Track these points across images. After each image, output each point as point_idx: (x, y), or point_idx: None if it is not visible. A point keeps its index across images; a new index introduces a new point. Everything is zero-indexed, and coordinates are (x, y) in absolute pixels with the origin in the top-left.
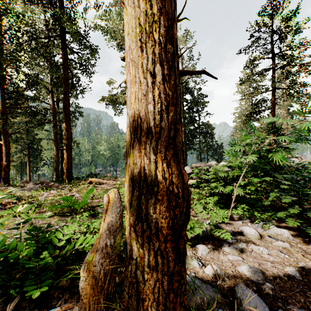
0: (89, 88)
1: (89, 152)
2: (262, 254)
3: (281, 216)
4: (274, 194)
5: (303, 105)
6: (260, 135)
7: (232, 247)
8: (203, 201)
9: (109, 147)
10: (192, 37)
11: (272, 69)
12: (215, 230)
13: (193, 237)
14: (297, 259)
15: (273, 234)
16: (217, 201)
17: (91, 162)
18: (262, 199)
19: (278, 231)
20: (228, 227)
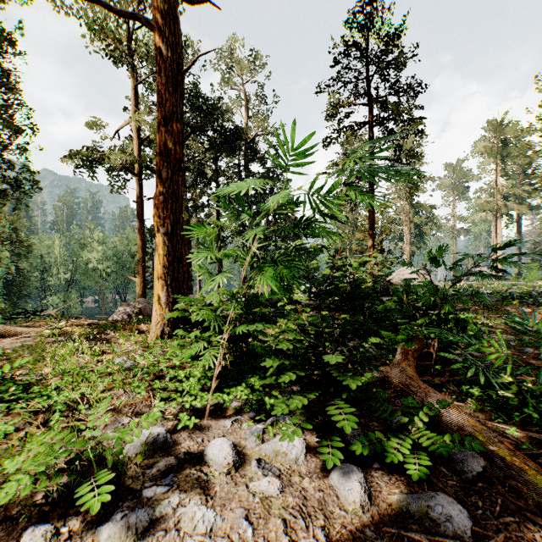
0: (4, 121)
1: (65, 264)
2: (190, 536)
3: (277, 414)
4: (269, 362)
5: (414, 189)
6: (361, 237)
7: (119, 525)
8: (184, 373)
9: (110, 256)
10: (262, 63)
11: (370, 126)
12: (96, 474)
13: (27, 504)
14: (266, 541)
15: (269, 455)
16: (231, 367)
17: (69, 285)
18: (310, 358)
19: (284, 443)
20: (189, 440)
